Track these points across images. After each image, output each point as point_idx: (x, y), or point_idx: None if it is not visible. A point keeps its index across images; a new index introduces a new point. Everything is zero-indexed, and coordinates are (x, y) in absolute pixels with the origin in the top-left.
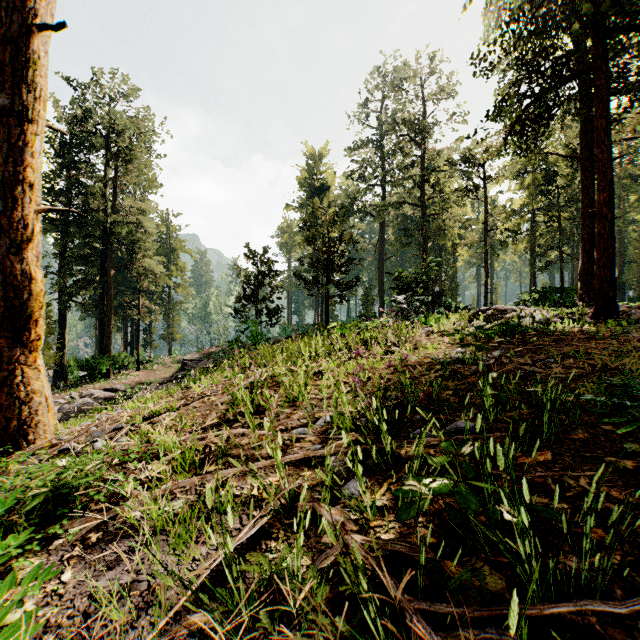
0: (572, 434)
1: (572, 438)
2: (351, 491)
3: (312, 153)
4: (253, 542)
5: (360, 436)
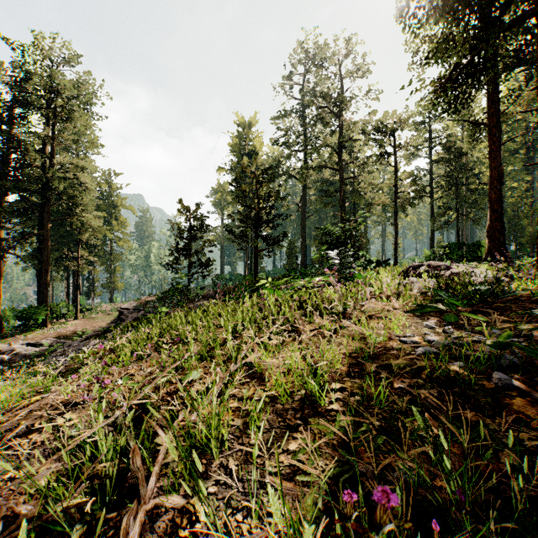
0: None
1: None
2: None
3: (242, 122)
4: None
5: None
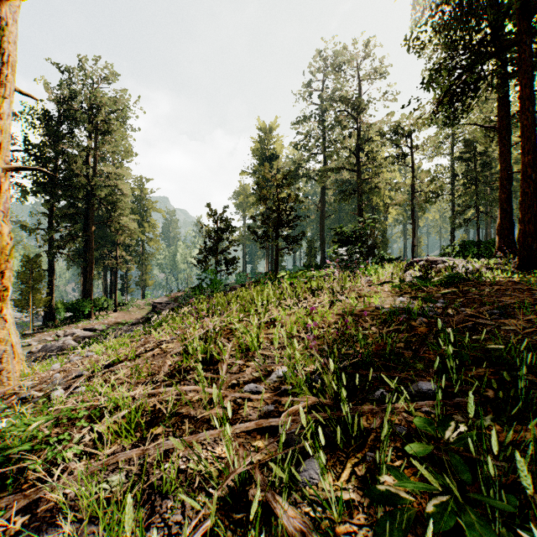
0: None
1: None
2: (310, 474)
3: (263, 127)
4: None
5: (316, 400)
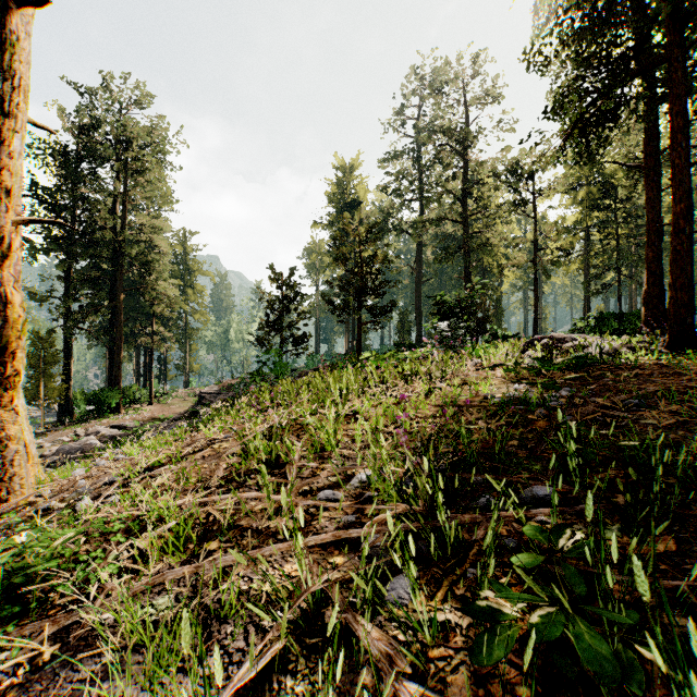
0: (692, 508)
1: (694, 515)
2: (398, 593)
3: (342, 165)
4: (261, 675)
5: (407, 507)
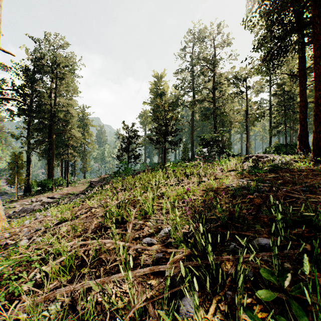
0: None
1: None
2: (187, 308)
3: (157, 75)
4: None
5: (190, 251)
